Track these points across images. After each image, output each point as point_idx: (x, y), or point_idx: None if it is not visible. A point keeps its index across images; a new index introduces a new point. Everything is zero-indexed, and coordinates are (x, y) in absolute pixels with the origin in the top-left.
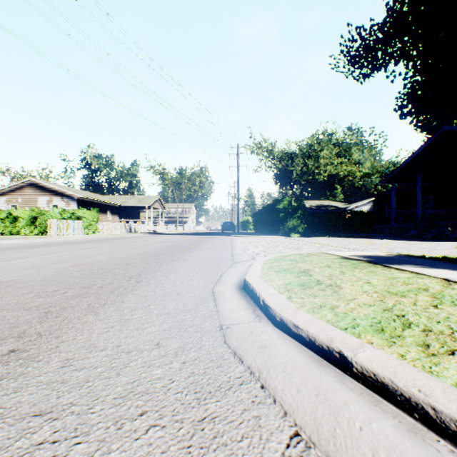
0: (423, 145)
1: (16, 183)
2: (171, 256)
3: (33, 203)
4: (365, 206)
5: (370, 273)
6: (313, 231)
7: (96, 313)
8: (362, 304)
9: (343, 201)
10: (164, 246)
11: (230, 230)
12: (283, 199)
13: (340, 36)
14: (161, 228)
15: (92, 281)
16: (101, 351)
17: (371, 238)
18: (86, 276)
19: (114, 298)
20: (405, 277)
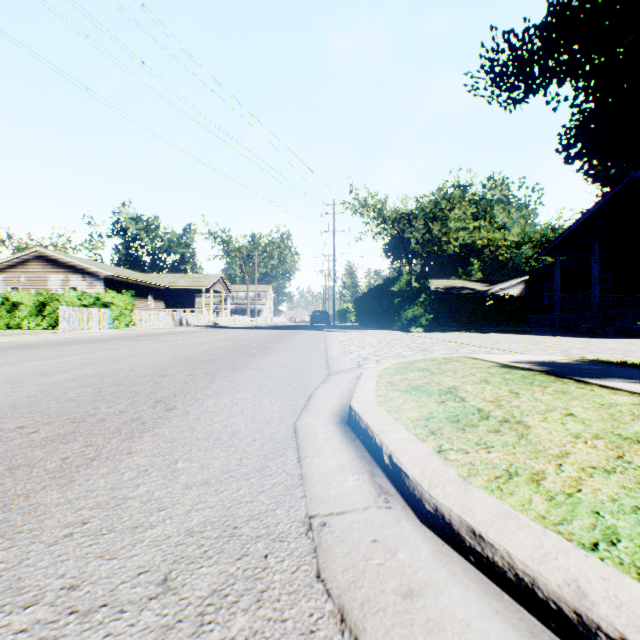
0: (601, 199)
1: (17, 255)
2: (233, 363)
3: (42, 283)
4: (514, 288)
5: (563, 395)
6: (441, 324)
7: (68, 480)
8: (589, 468)
9: (483, 281)
10: (225, 346)
11: (323, 322)
12: (400, 278)
13: (481, 44)
14: (225, 319)
15: (91, 409)
16: (22, 609)
17: (527, 334)
18: (85, 399)
19: (117, 443)
20: (628, 403)
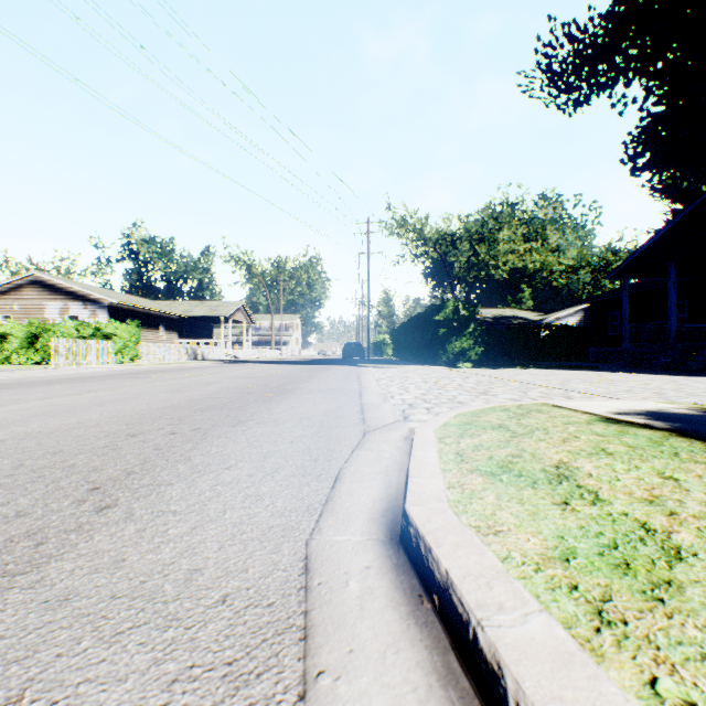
0: (680, 213)
1: (9, 279)
2: (237, 412)
3: (38, 312)
4: (571, 317)
5: None
6: (490, 358)
7: None
8: None
9: (536, 310)
10: (236, 387)
11: (357, 356)
12: (445, 305)
13: (537, 37)
14: (247, 352)
15: None
16: None
17: (595, 371)
18: None
19: None
20: None
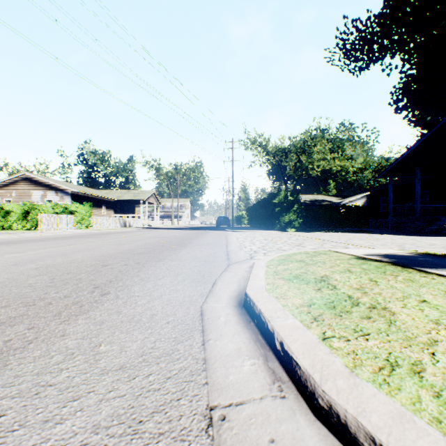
0: (422, 137)
1: (10, 177)
2: (158, 255)
3: (28, 197)
4: (359, 200)
5: (413, 283)
6: (308, 226)
7: (1, 365)
8: None
9: (337, 196)
10: (154, 242)
11: (225, 224)
12: (279, 193)
13: (336, 28)
14: (156, 222)
15: (42, 293)
16: None
17: (370, 233)
18: (40, 285)
19: (54, 326)
20: None
